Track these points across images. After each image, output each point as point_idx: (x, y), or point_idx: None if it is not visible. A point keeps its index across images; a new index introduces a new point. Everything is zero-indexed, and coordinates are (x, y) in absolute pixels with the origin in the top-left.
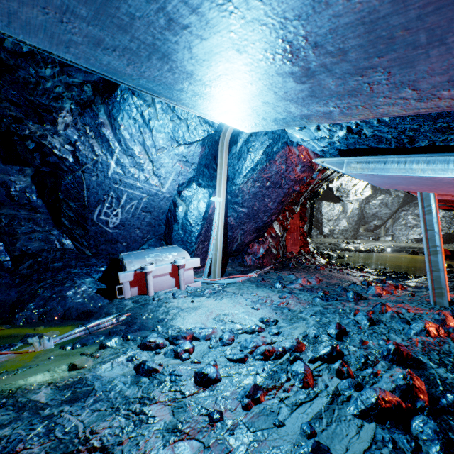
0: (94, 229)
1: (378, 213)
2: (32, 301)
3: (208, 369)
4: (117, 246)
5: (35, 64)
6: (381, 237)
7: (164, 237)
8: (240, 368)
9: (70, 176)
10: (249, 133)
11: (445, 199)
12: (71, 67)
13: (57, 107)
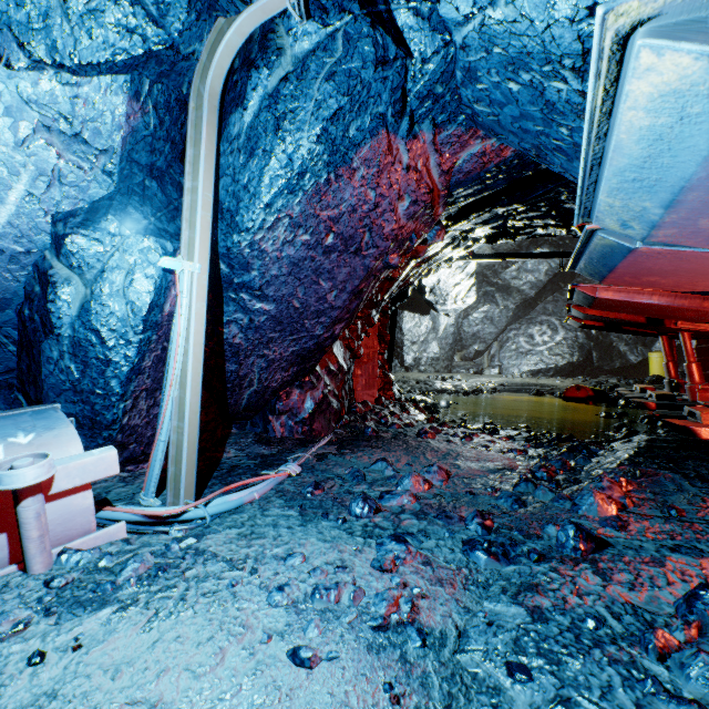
0: None
1: (481, 332)
2: None
3: None
4: None
5: None
6: (486, 370)
7: (20, 382)
8: None
9: None
10: (280, 72)
11: (637, 302)
12: None
13: None
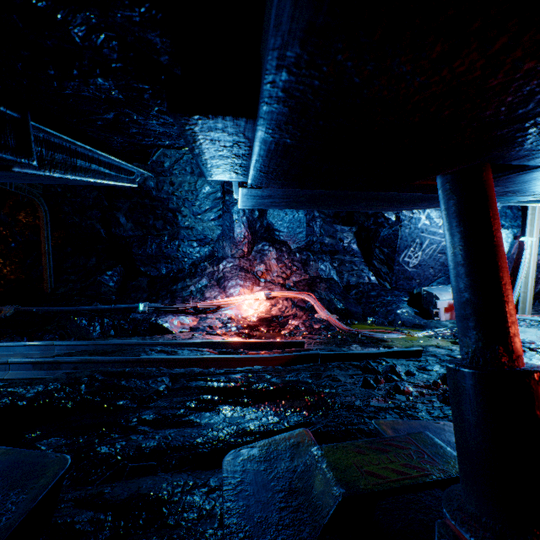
0: (397, 268)
1: None
2: (375, 314)
3: None
4: (411, 282)
5: None
6: None
7: None
8: None
9: (388, 230)
10: None
11: None
12: None
13: None
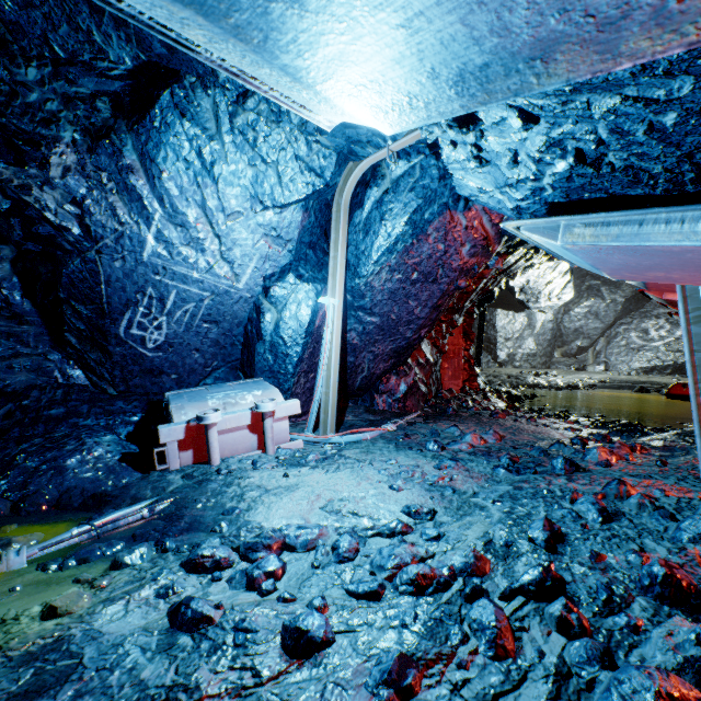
0: (121, 351)
1: (583, 327)
2: (3, 476)
3: (308, 621)
4: (161, 380)
5: (8, 60)
6: (589, 366)
7: (242, 366)
8: (371, 613)
9: (77, 261)
10: (383, 188)
11: None
12: (72, 65)
13: (48, 137)
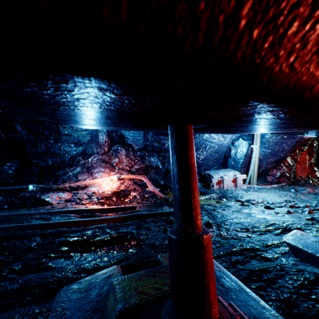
0: None
1: None
2: None
3: (269, 205)
4: (201, 168)
5: None
6: None
7: (222, 165)
8: (280, 208)
9: None
10: None
11: None
12: None
13: None
